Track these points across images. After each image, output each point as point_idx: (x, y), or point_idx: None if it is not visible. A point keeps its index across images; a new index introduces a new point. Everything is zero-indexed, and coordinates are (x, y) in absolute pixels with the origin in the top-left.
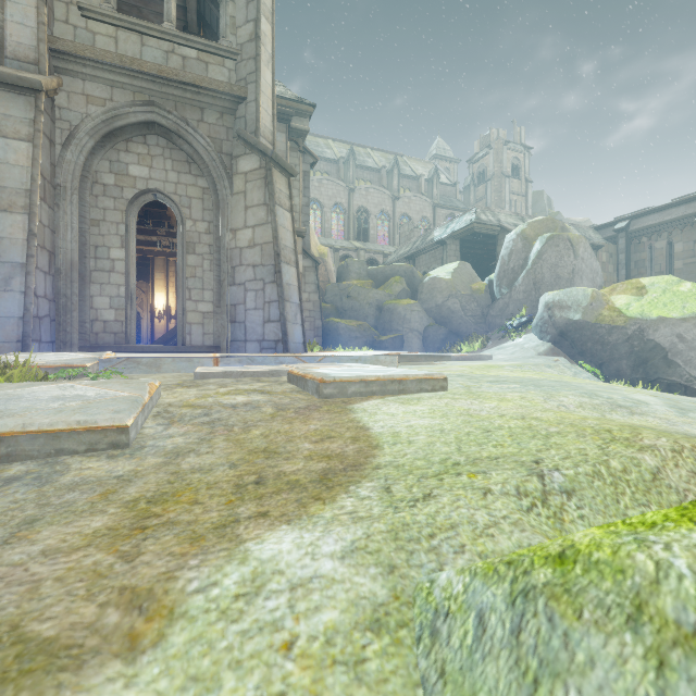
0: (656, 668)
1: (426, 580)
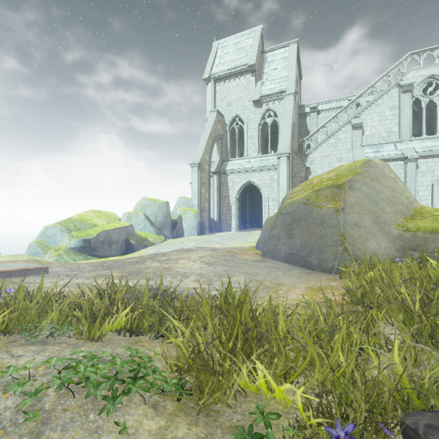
0: (65, 255)
1: (54, 260)
